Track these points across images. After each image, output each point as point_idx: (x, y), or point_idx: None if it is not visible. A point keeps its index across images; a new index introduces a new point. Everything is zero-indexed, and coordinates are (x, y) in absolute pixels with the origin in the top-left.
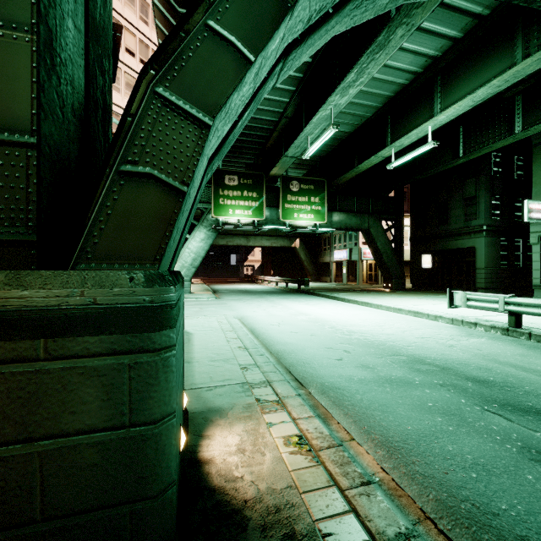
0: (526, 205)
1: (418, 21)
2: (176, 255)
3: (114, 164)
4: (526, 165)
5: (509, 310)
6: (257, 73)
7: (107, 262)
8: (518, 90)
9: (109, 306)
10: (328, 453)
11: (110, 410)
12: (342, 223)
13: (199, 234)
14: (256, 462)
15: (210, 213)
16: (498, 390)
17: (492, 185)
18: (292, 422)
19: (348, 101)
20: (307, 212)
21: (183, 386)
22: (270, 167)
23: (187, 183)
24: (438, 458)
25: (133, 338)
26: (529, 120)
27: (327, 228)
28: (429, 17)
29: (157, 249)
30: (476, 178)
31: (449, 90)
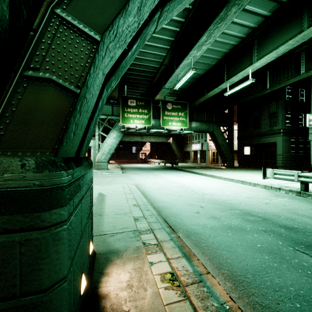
0: (307, 117)
1: (245, 2)
2: (84, 146)
3: (18, 69)
4: (306, 93)
5: (301, 180)
6: (139, 8)
7: (12, 150)
8: (302, 48)
9: (0, 190)
10: (192, 288)
11: (1, 283)
12: (197, 128)
13: (112, 134)
14: (140, 297)
15: (119, 122)
16: (302, 235)
17: (286, 105)
18: (167, 261)
19: (201, 53)
20: (176, 121)
21: (91, 237)
22: (154, 95)
23: (81, 87)
24: (270, 290)
25: (23, 218)
26: (309, 66)
27: (188, 131)
28: (251, 2)
29: (56, 140)
30: (276, 101)
31: (262, 47)
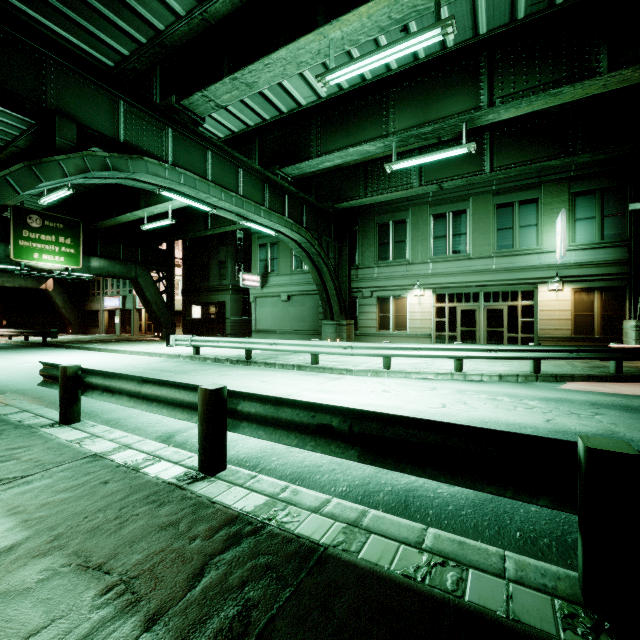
0: (241, 276)
1: None
2: None
3: None
4: None
5: (193, 345)
6: None
7: None
8: None
9: None
10: None
11: None
12: (104, 270)
13: None
14: None
15: None
16: None
17: (237, 255)
18: None
19: None
20: (54, 254)
21: None
22: None
23: None
24: None
25: None
26: None
27: (84, 274)
28: None
29: None
30: (226, 247)
31: None
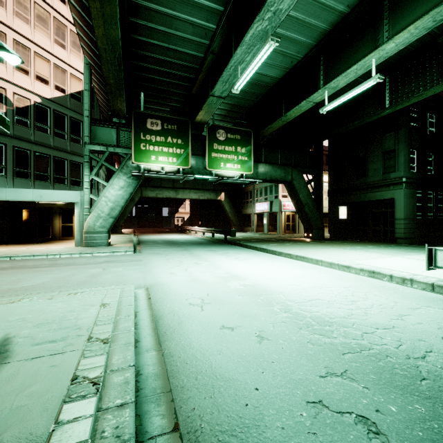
0: None
1: None
2: None
3: None
4: (436, 122)
5: None
6: None
7: None
8: None
9: None
10: None
11: None
12: (268, 175)
13: (117, 181)
14: None
15: (131, 159)
16: None
17: (410, 139)
18: None
19: (292, 5)
20: (233, 162)
21: None
22: (195, 115)
23: None
24: None
25: None
26: None
27: (253, 179)
28: None
29: None
30: (395, 132)
31: (399, 13)
